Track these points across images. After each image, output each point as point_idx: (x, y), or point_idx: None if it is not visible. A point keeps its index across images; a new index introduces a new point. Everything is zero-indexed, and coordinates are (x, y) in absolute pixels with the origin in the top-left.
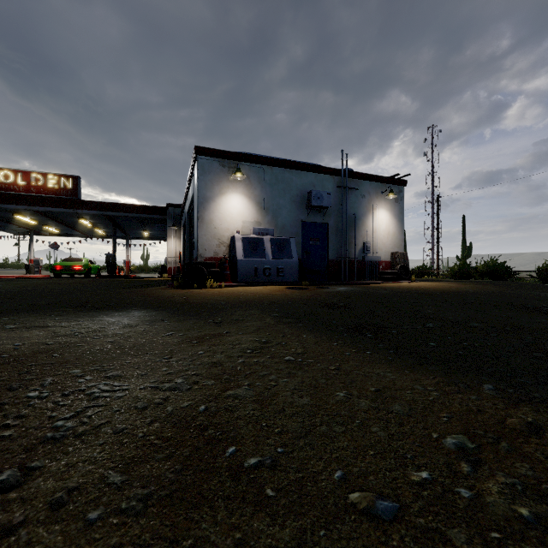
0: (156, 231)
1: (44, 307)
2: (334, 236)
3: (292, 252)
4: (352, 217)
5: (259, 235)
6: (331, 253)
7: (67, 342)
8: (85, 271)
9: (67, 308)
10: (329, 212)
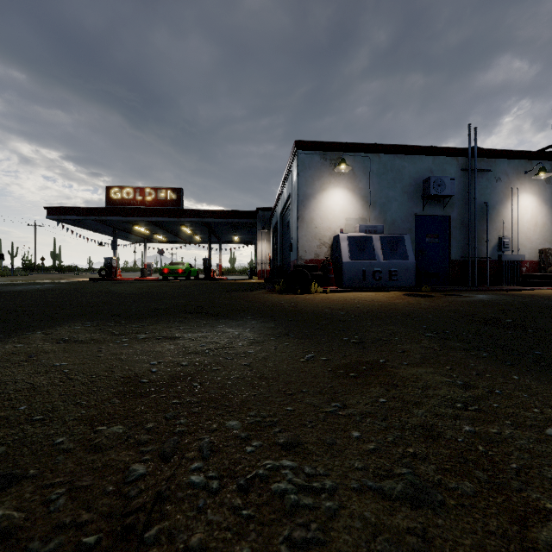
0: (245, 235)
1: (164, 312)
2: (457, 231)
3: (407, 251)
4: (482, 207)
5: (366, 233)
6: (454, 252)
7: (201, 364)
8: (186, 274)
9: (186, 314)
10: (451, 202)
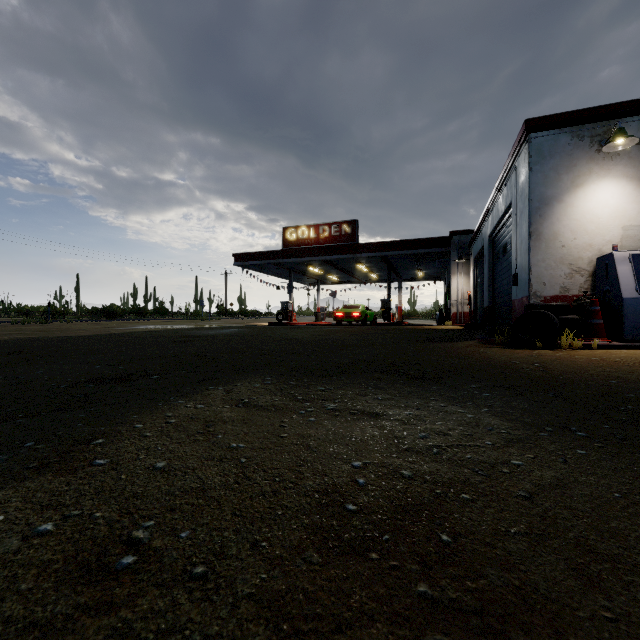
0: (431, 269)
1: (349, 368)
2: None
3: None
4: None
5: None
6: None
7: (436, 480)
8: (362, 318)
9: (378, 374)
10: None
